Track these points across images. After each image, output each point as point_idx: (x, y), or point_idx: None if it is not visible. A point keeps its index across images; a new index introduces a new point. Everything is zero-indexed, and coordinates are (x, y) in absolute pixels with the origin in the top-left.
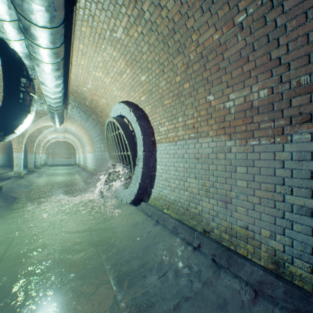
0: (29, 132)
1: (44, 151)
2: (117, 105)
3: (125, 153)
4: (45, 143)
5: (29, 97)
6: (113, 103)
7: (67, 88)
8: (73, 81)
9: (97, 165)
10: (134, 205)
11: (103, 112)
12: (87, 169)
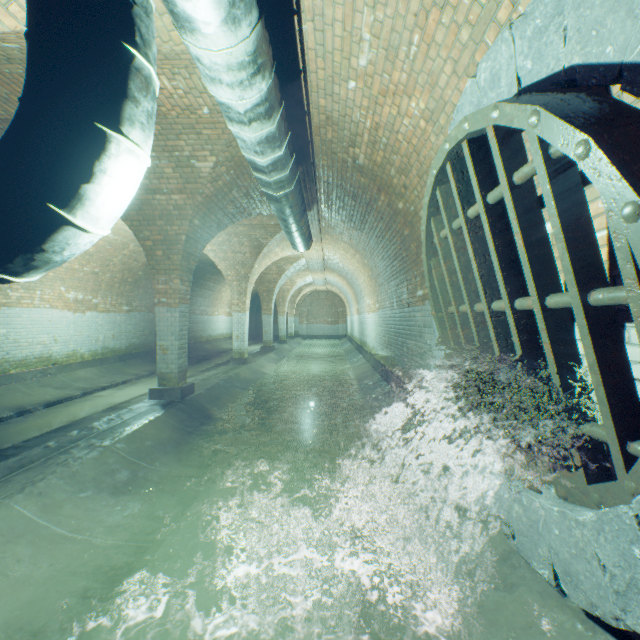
0: (257, 272)
1: (293, 310)
2: (491, 57)
3: (569, 301)
4: (295, 294)
5: (101, 52)
6: (461, 86)
7: (300, 106)
8: (314, 67)
9: (387, 343)
10: (626, 636)
11: (412, 168)
12: (366, 351)
